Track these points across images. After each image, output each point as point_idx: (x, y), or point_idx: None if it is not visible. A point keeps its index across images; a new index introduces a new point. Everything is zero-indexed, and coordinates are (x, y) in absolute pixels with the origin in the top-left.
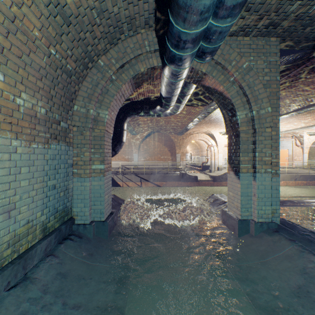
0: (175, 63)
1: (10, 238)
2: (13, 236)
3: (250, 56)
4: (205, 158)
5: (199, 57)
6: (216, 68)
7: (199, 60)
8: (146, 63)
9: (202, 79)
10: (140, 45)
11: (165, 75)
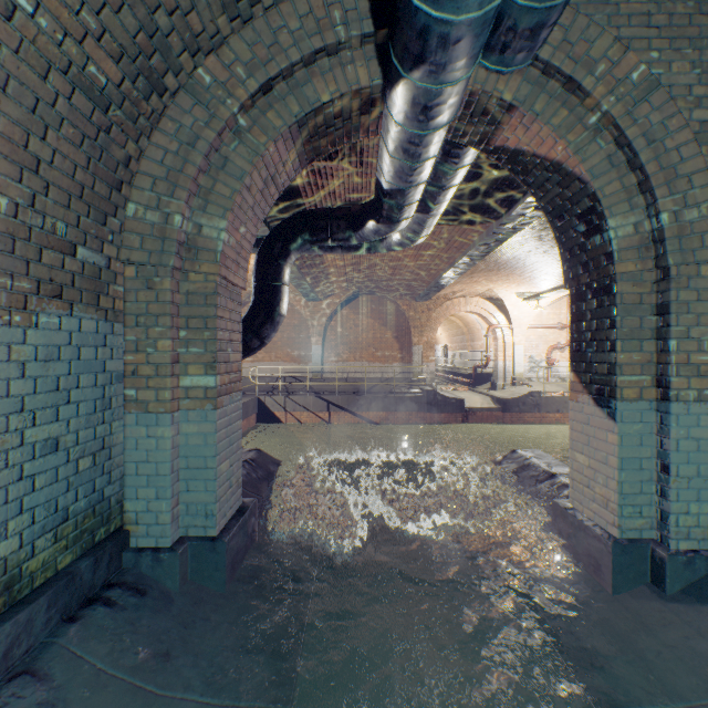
0: (427, 61)
1: None
2: None
3: (650, 49)
4: (481, 356)
5: (494, 53)
6: (546, 87)
7: (494, 63)
8: (338, 79)
9: (498, 129)
10: (319, 22)
11: (393, 115)
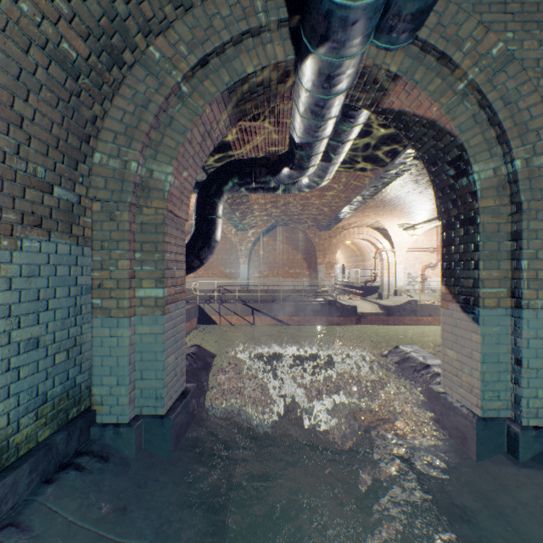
0: (330, 39)
1: None
2: None
3: (506, 30)
4: (370, 273)
5: (383, 34)
6: (424, 61)
7: (382, 42)
8: (260, 55)
9: (385, 94)
10: (245, 10)
11: (303, 83)
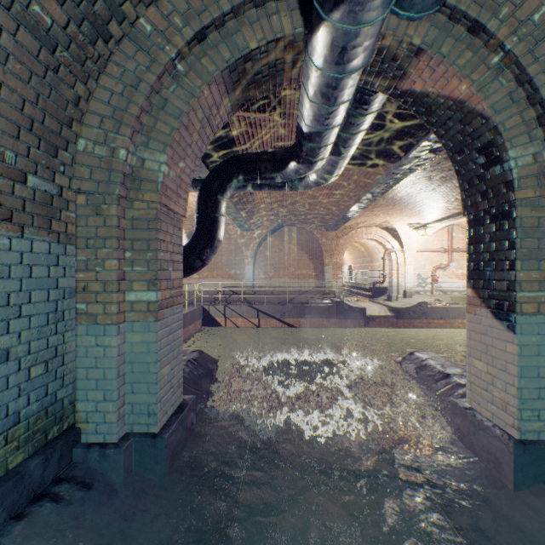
0: None
1: None
2: None
3: None
4: (379, 274)
5: None
6: (452, 31)
7: (405, 9)
8: (264, 28)
9: (406, 73)
10: None
11: (313, 60)
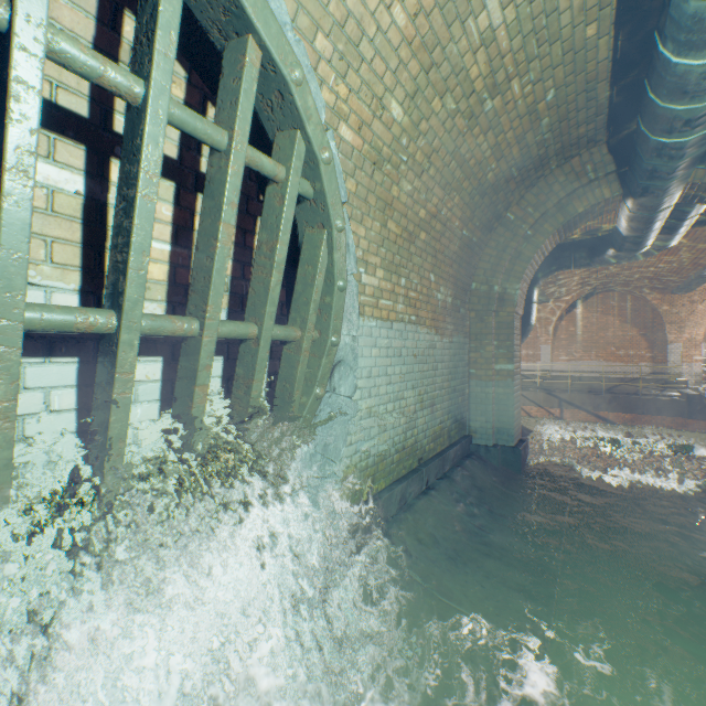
0: (649, 196)
1: (432, 433)
2: (433, 432)
3: None
4: None
5: None
6: None
7: None
8: (588, 198)
9: None
10: (576, 174)
11: (627, 209)
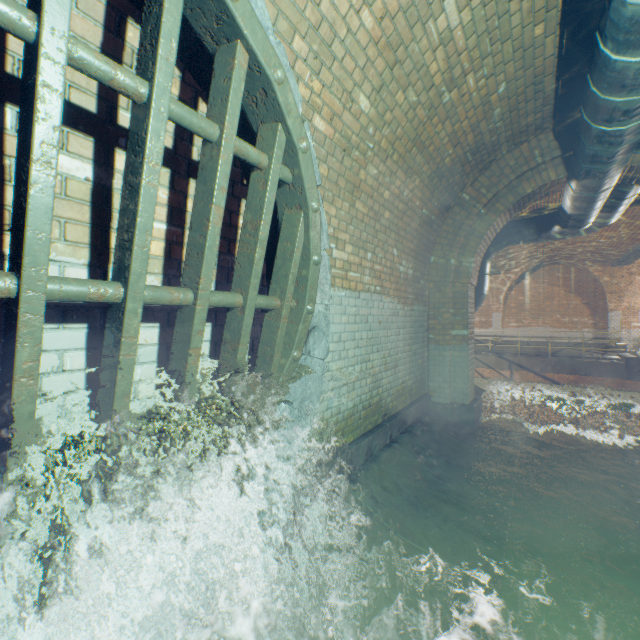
0: (591, 178)
1: (395, 392)
2: (396, 391)
3: None
4: None
5: None
6: None
7: None
8: (536, 180)
9: None
10: (525, 159)
11: (571, 190)
